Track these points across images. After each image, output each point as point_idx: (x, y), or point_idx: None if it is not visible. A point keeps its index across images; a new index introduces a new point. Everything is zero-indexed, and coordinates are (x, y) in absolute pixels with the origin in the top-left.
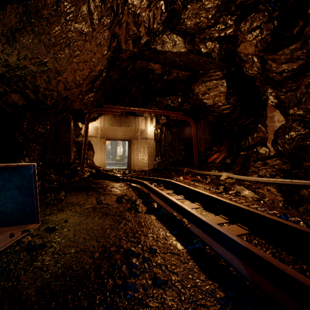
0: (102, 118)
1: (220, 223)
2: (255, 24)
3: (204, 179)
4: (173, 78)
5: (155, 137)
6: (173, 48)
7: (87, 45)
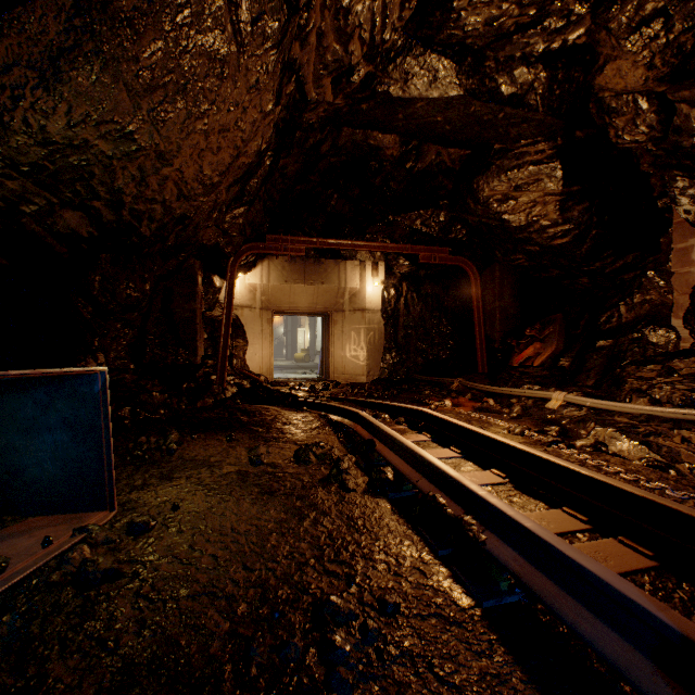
0: (264, 266)
1: (567, 530)
2: (651, 7)
3: (505, 408)
4: (428, 165)
5: (384, 307)
6: (430, 88)
7: (228, 89)
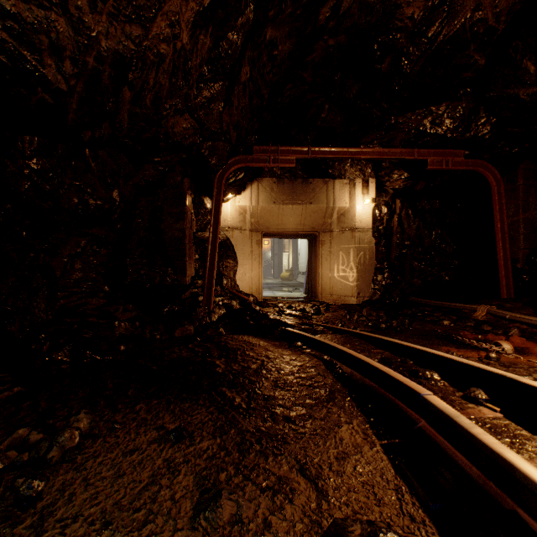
0: (253, 189)
1: None
2: None
3: None
4: (458, 29)
5: (375, 226)
6: None
7: None
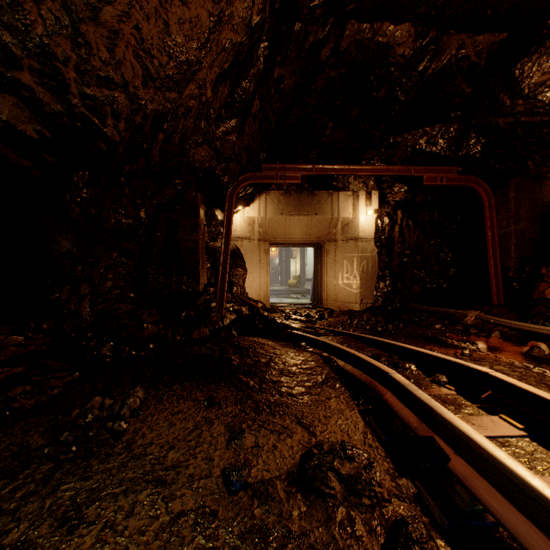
0: (262, 200)
1: None
2: None
3: None
4: (445, 64)
5: (378, 236)
6: None
7: None
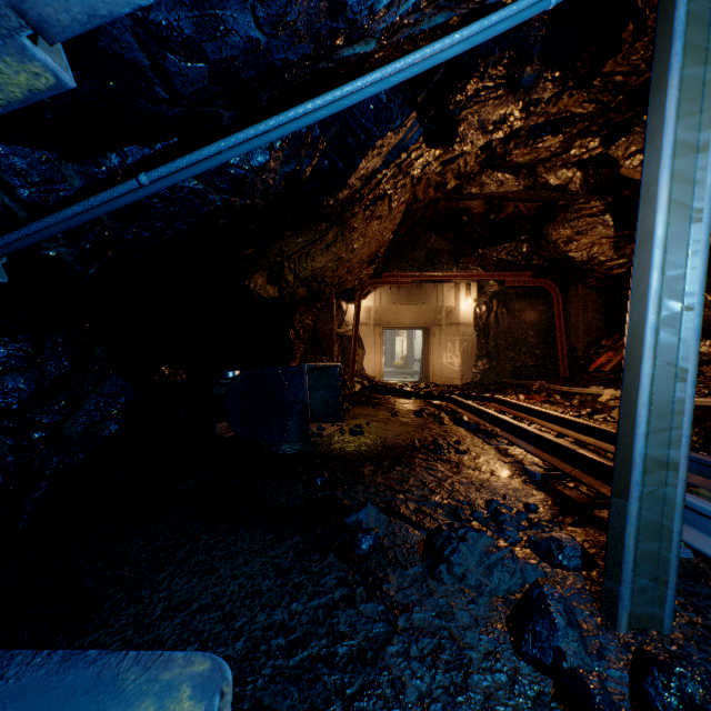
0: (377, 292)
1: None
2: (634, 148)
3: (566, 401)
4: (508, 215)
5: (476, 322)
6: (499, 188)
7: (381, 225)
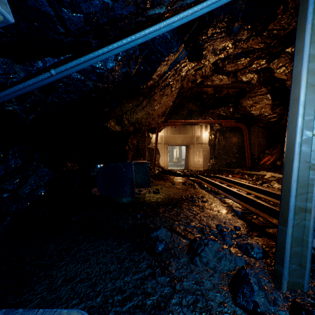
0: (165, 129)
1: None
2: (281, 64)
3: (250, 178)
4: (224, 94)
5: (209, 142)
6: (220, 82)
7: (167, 98)
